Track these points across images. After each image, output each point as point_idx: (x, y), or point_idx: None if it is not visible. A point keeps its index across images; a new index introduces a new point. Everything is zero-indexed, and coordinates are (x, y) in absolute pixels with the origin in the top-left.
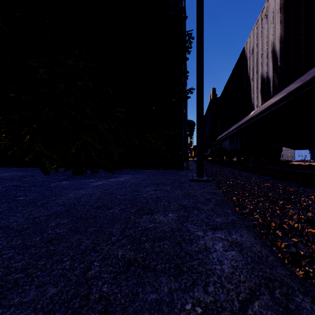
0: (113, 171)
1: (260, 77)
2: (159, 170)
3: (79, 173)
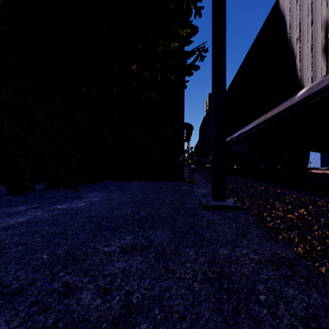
0: (85, 185)
1: (324, 26)
2: (152, 181)
3: (19, 190)
